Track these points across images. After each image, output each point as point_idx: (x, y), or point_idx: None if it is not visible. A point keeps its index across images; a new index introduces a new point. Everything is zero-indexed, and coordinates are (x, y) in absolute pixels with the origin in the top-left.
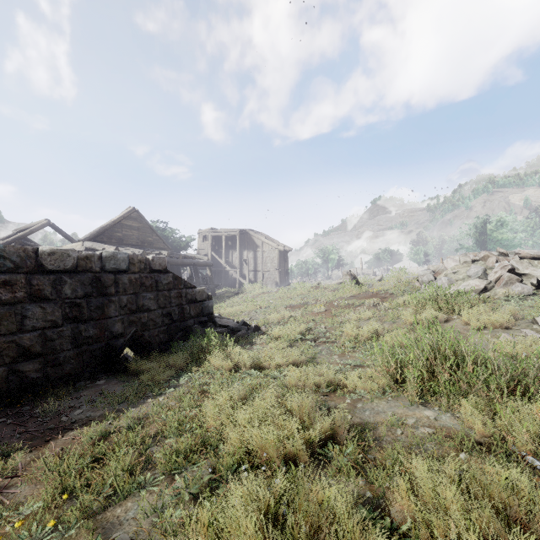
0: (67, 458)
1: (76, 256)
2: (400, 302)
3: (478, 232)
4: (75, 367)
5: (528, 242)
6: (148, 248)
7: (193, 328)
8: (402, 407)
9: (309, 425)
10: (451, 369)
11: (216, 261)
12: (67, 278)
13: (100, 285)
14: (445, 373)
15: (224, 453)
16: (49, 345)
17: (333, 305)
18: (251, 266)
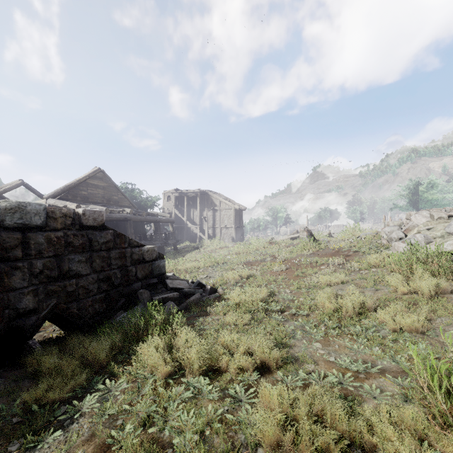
0: None
1: None
2: (371, 262)
3: (411, 193)
4: None
5: None
6: (112, 206)
7: (138, 293)
8: None
9: None
10: None
11: (179, 218)
12: None
13: None
14: None
15: None
16: None
17: (293, 262)
18: (210, 223)
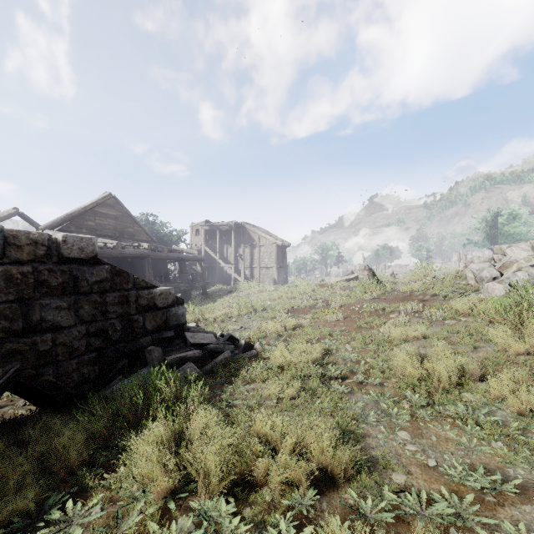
0: None
1: None
2: (459, 309)
3: (489, 226)
4: None
5: None
6: (126, 240)
7: (146, 352)
8: None
9: None
10: None
11: (210, 256)
12: None
13: None
14: None
15: None
16: None
17: (353, 310)
18: (246, 261)
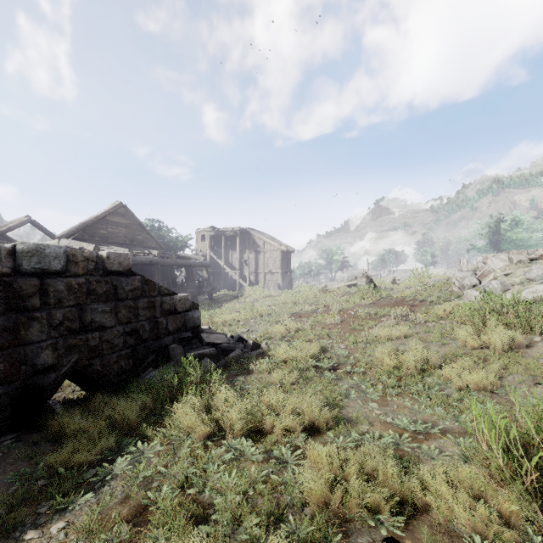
0: None
1: None
2: (439, 313)
3: (492, 231)
4: None
5: None
6: (136, 247)
7: (170, 349)
8: None
9: None
10: None
11: (215, 262)
12: None
13: (12, 295)
14: None
15: None
16: None
17: (350, 314)
18: (251, 267)
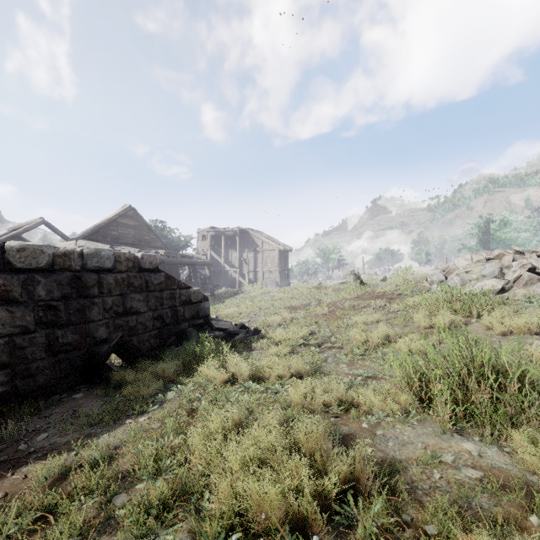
0: (2, 515)
1: (51, 253)
2: (409, 303)
3: (482, 231)
4: (50, 378)
5: (533, 241)
6: (144, 247)
7: (187, 332)
8: (433, 436)
9: (321, 469)
10: (490, 388)
11: (215, 260)
12: (40, 277)
13: (81, 285)
14: (484, 393)
15: (206, 518)
16: (18, 354)
17: (337, 306)
18: (250, 265)
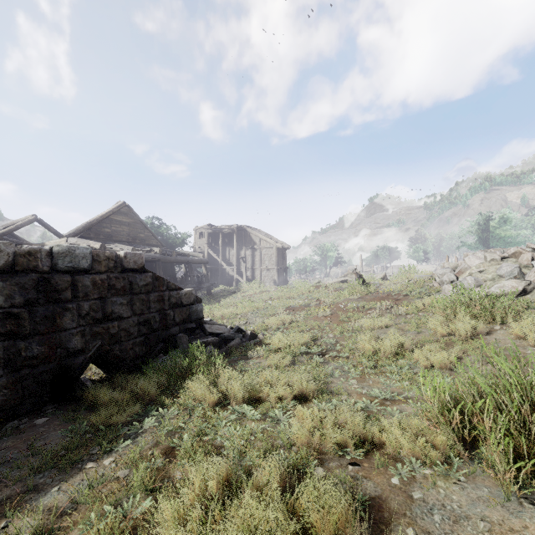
0: None
1: (12, 252)
2: (419, 306)
3: (481, 229)
4: (10, 399)
5: (533, 239)
6: (139, 245)
7: (177, 338)
8: (495, 505)
9: None
10: None
11: (213, 258)
12: None
13: (50, 289)
14: None
15: None
16: None
17: (339, 307)
18: (248, 263)
